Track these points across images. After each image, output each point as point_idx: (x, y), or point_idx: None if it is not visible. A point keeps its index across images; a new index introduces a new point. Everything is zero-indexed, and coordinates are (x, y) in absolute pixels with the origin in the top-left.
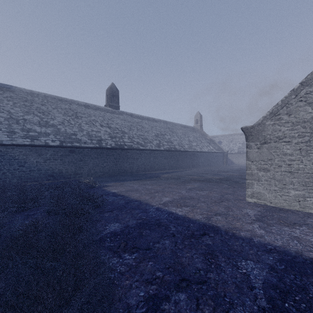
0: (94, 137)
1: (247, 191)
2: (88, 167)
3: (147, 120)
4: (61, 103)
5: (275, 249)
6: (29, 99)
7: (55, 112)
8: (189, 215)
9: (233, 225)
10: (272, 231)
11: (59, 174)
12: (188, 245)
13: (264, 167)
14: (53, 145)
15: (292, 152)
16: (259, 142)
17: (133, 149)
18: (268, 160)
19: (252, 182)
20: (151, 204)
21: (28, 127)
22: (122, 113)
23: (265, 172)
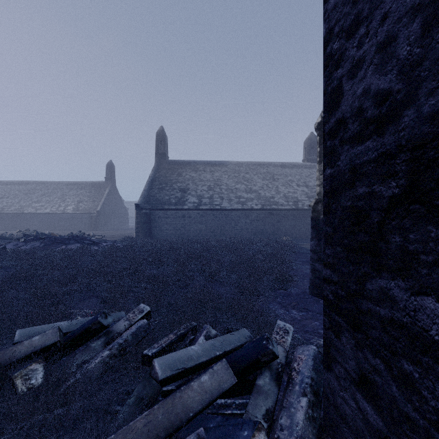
0: (290, 198)
1: None
2: (284, 228)
3: None
4: (260, 168)
5: None
6: (237, 170)
7: (255, 178)
8: None
9: None
10: None
11: (261, 233)
12: None
13: None
14: (256, 209)
15: None
16: None
17: None
18: None
19: None
20: None
21: (238, 195)
22: None
23: None
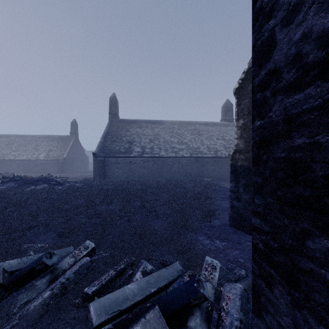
0: (211, 149)
1: None
2: (207, 171)
3: None
4: (189, 126)
5: None
6: (171, 127)
7: (185, 133)
8: None
9: None
10: None
11: (189, 175)
12: None
13: None
14: (186, 157)
15: None
16: None
17: None
18: None
19: None
20: None
21: (173, 146)
22: None
23: None
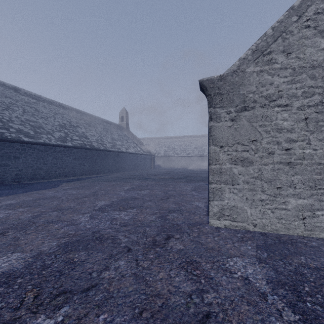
0: None
1: (211, 206)
2: None
3: (49, 103)
4: None
5: None
6: None
7: None
8: None
9: None
10: None
11: None
12: None
13: (243, 157)
14: None
15: (293, 126)
16: (235, 107)
17: (4, 140)
18: (251, 142)
19: (221, 188)
20: None
21: None
22: None
23: (245, 166)
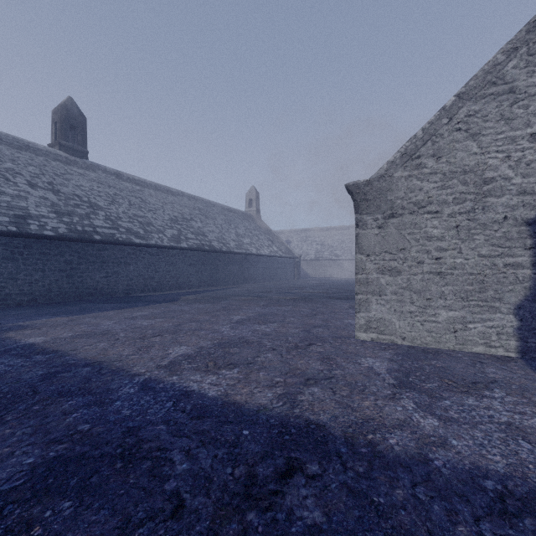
0: (4, 207)
1: (357, 318)
2: None
3: (155, 190)
4: None
5: (510, 494)
6: None
7: None
8: (237, 394)
9: (359, 412)
10: (453, 416)
11: None
12: None
13: (391, 267)
14: None
15: (443, 234)
16: (382, 213)
17: (116, 243)
18: (399, 250)
19: (368, 299)
20: (132, 371)
21: None
22: (93, 167)
23: (393, 276)
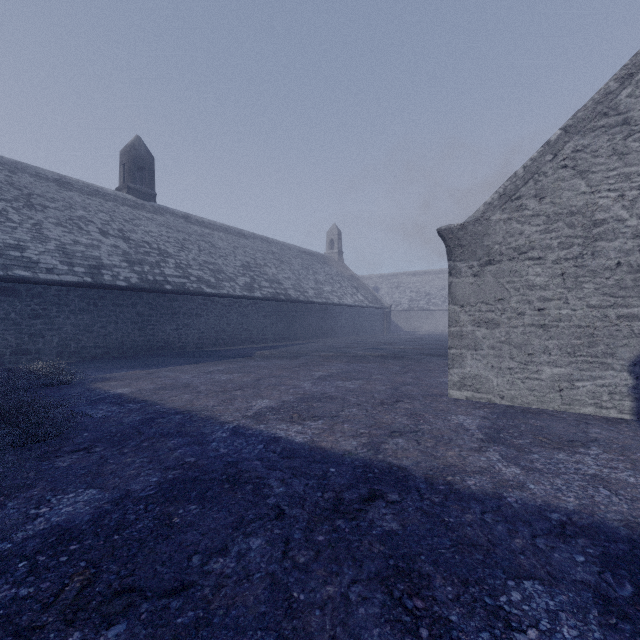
0: (79, 258)
1: (450, 374)
2: (59, 335)
3: (225, 232)
4: None
5: (572, 523)
6: None
7: None
8: (323, 441)
9: (441, 460)
10: (537, 467)
11: None
12: (328, 548)
13: (487, 319)
14: None
15: (547, 282)
16: (478, 260)
17: (187, 293)
18: (497, 301)
19: (462, 353)
20: (221, 419)
21: None
22: (161, 210)
23: (491, 329)
